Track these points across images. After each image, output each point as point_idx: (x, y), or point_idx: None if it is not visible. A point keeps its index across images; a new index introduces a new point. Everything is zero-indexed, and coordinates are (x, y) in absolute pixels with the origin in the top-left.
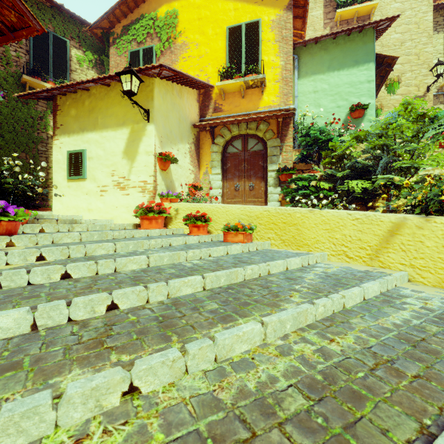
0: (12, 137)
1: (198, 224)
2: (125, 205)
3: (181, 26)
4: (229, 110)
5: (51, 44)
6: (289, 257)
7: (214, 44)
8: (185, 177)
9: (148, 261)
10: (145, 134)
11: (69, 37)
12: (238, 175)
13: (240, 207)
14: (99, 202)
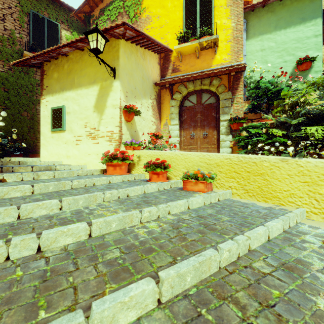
0: (17, 100)
1: (158, 171)
2: (96, 152)
3: (145, 3)
4: (185, 70)
5: (46, 27)
6: (265, 218)
7: (173, 15)
8: (148, 128)
9: (89, 230)
10: (112, 89)
11: (60, 22)
12: (193, 125)
13: (199, 154)
14: (75, 150)
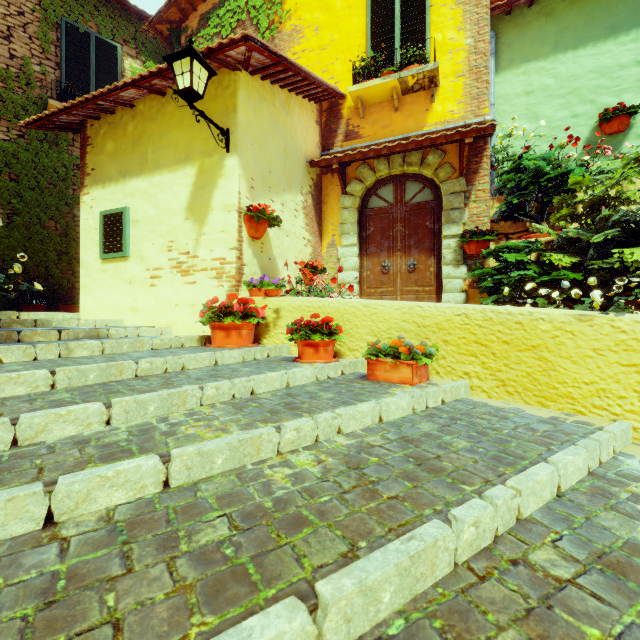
0: (35, 197)
1: (316, 341)
2: (190, 302)
3: (290, 1)
4: (371, 135)
5: (93, 51)
6: (548, 444)
7: (346, 24)
8: (296, 252)
9: (164, 472)
10: (222, 174)
11: (120, 41)
12: (387, 246)
13: (401, 305)
14: (149, 296)
